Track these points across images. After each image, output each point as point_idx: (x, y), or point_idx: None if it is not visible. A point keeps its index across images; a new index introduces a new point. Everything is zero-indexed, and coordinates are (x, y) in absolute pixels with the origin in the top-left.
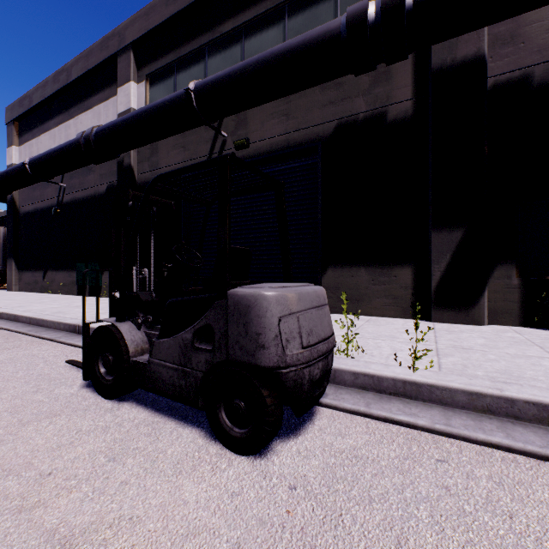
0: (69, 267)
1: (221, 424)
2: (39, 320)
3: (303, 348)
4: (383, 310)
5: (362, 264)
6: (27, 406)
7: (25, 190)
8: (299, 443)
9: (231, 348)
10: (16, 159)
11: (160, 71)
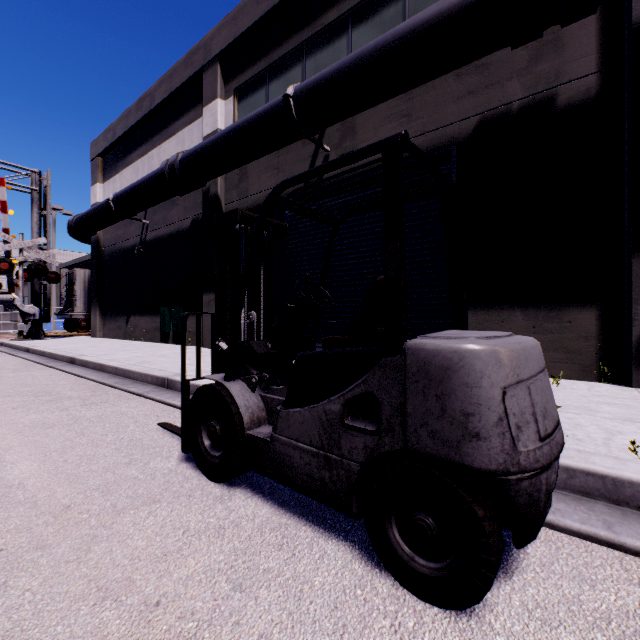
0: (152, 311)
1: (394, 547)
2: (126, 371)
3: (540, 440)
4: (549, 368)
5: (517, 305)
6: (120, 484)
7: (109, 230)
8: (519, 589)
9: (411, 433)
10: (100, 197)
11: (250, 83)
